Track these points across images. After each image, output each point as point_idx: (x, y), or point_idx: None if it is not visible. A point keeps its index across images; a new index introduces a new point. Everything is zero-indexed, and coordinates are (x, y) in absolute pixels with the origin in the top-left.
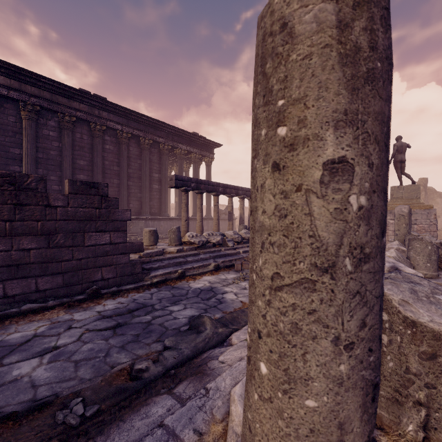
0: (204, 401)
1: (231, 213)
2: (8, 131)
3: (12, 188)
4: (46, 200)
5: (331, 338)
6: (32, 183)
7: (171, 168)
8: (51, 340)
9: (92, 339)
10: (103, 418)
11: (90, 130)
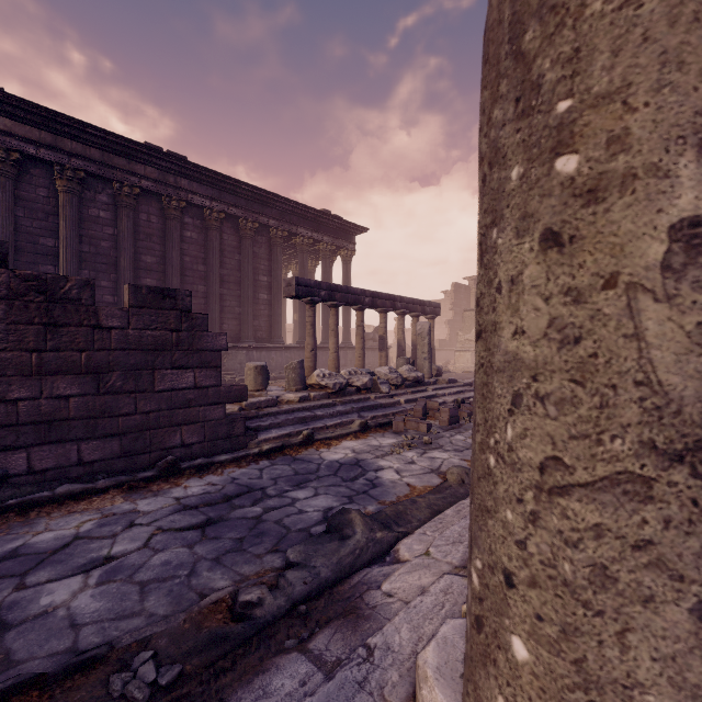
0: (367, 671)
1: (383, 339)
2: (37, 211)
3: (41, 299)
4: (94, 318)
5: (689, 604)
6: (72, 290)
7: (287, 268)
8: (102, 546)
9: (167, 545)
10: (190, 691)
11: (162, 209)
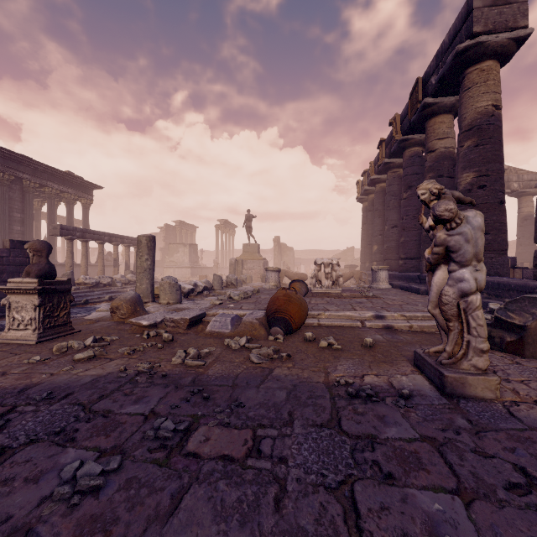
0: None
1: (116, 260)
2: None
3: None
4: None
5: (146, 278)
6: None
7: None
8: None
9: None
10: None
11: None
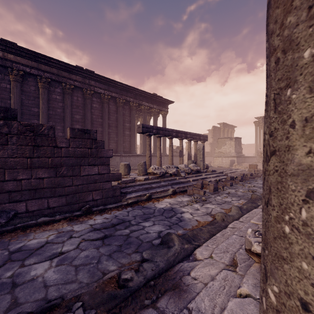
0: None
1: (181, 151)
2: (30, 96)
3: (31, 134)
4: (54, 143)
5: None
6: (45, 130)
7: (137, 120)
8: (58, 247)
9: (87, 247)
10: None
11: (83, 94)
